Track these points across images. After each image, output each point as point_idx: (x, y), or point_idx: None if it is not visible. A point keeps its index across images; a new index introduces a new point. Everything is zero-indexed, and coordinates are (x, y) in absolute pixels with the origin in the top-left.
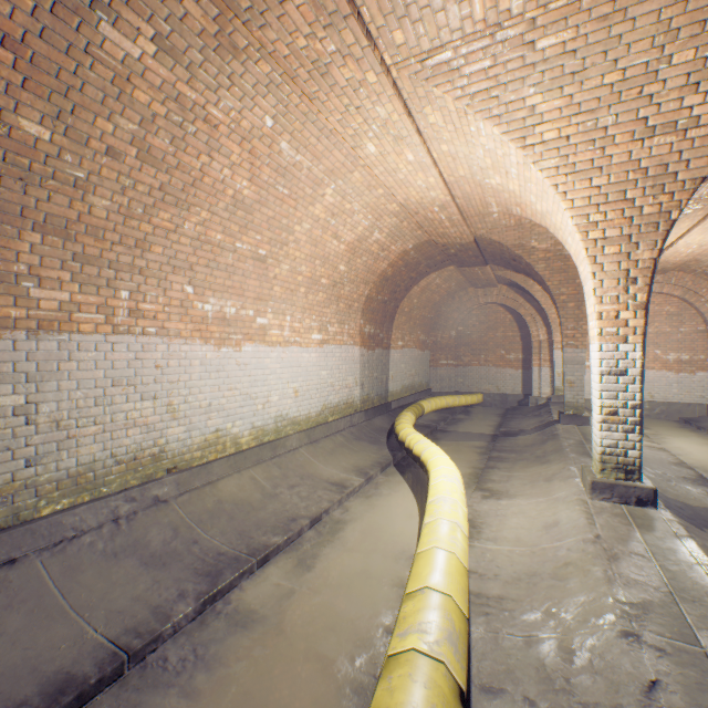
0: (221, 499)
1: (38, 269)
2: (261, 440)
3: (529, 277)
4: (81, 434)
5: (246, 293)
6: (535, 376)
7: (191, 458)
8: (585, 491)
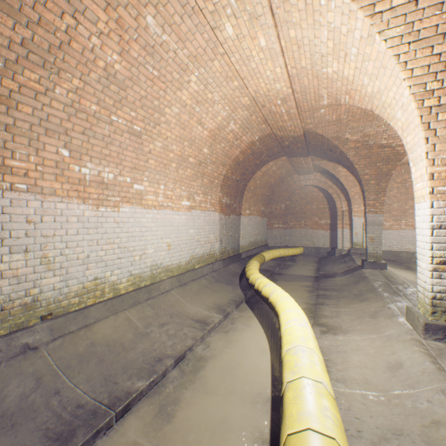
0: (94, 342)
1: None
2: (138, 285)
3: (339, 164)
4: None
5: (123, 162)
6: (339, 235)
7: (68, 304)
8: (416, 331)
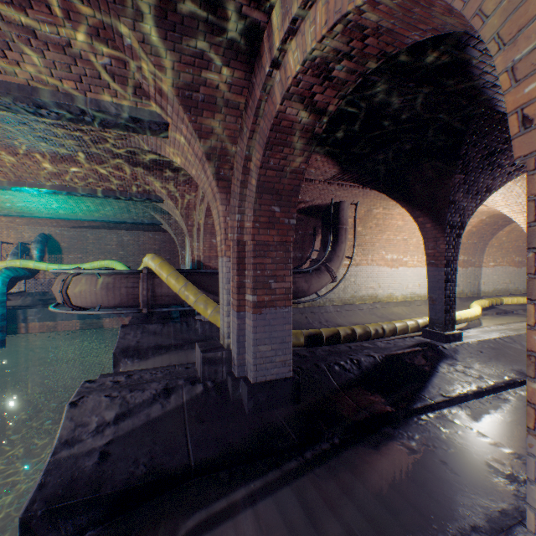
0: (392, 311)
1: (356, 253)
2: (404, 300)
3: None
4: (362, 288)
5: (399, 251)
6: None
7: (383, 300)
8: None
